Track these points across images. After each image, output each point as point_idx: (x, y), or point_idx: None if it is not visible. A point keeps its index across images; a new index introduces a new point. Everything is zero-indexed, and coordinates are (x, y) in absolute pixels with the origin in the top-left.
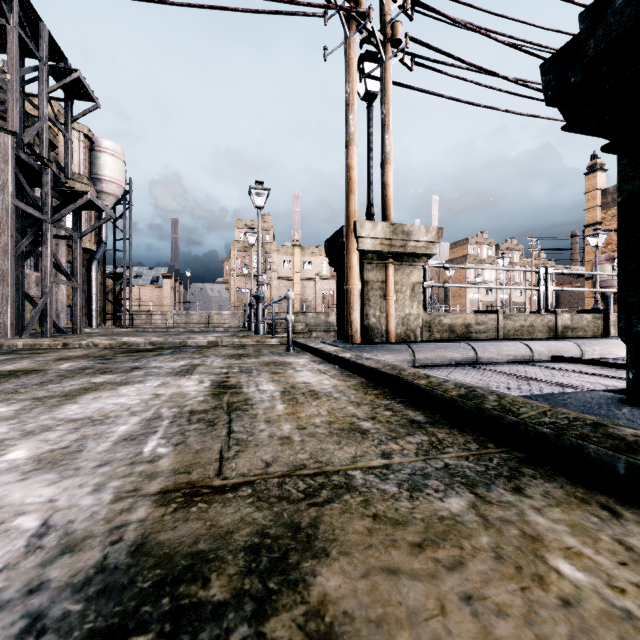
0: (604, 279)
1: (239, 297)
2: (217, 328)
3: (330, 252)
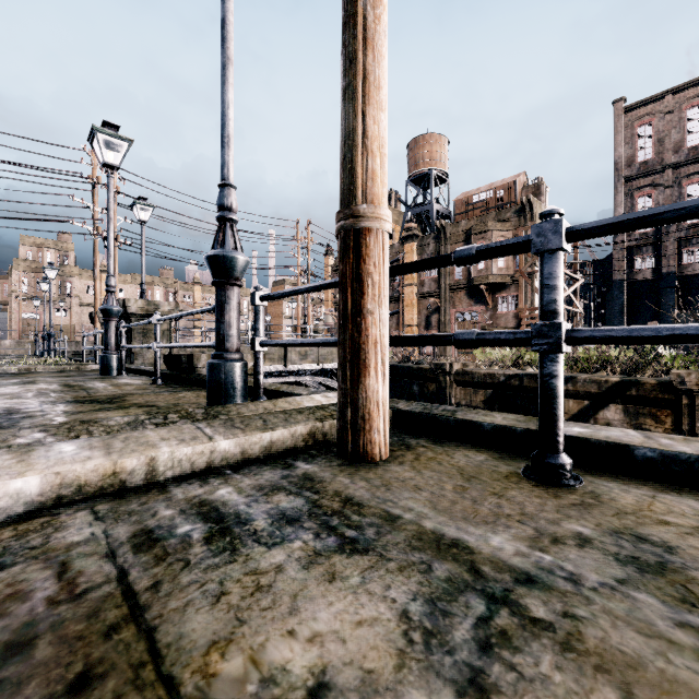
0: (328, 324)
1: (25, 323)
2: (8, 356)
3: (91, 319)
